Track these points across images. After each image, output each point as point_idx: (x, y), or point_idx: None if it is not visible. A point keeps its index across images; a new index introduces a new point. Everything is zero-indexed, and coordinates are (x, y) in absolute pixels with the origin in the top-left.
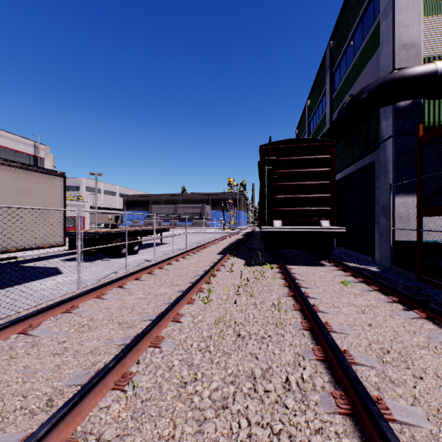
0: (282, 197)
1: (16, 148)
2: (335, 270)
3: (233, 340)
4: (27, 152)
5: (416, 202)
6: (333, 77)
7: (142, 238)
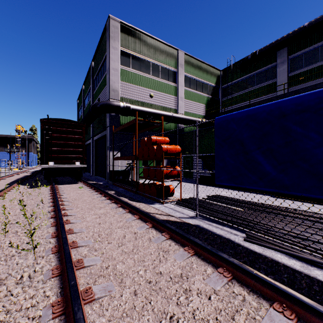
0: (55, 149)
1: None
2: (82, 184)
3: (19, 207)
4: None
5: (112, 155)
6: (94, 82)
7: None
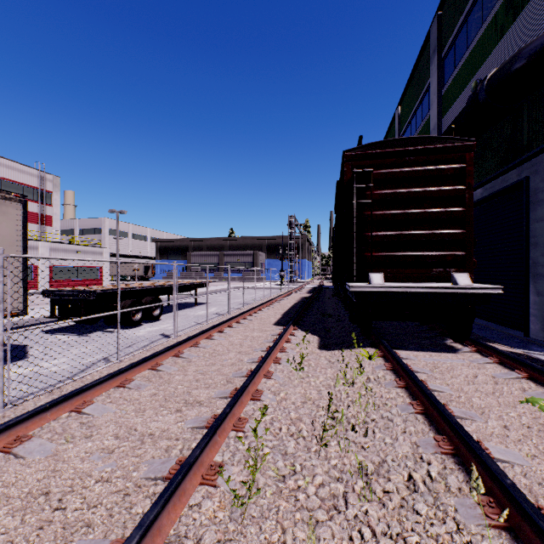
0: (380, 235)
1: (15, 178)
2: (486, 362)
3: None
4: (29, 183)
5: None
6: (443, 63)
7: (172, 296)
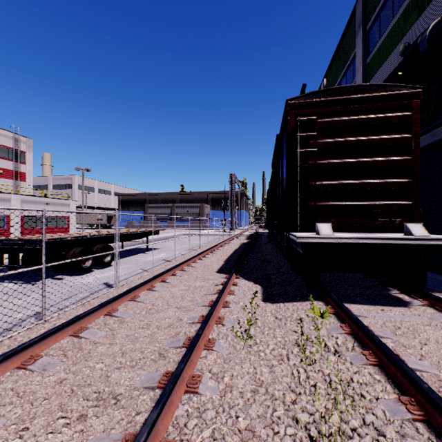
0: (324, 185)
1: None
2: None
3: None
4: (5, 144)
5: None
6: (368, 35)
7: (127, 242)
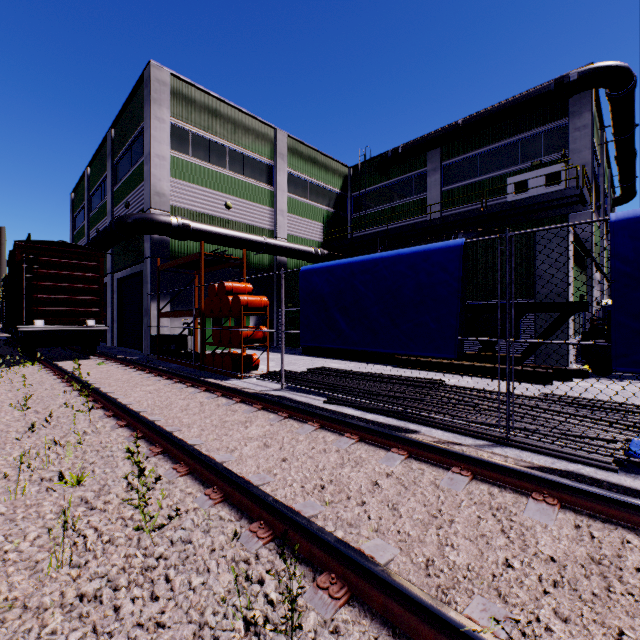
0: (45, 297)
1: None
2: (100, 360)
3: (7, 391)
4: None
5: (158, 308)
6: (116, 168)
7: None
